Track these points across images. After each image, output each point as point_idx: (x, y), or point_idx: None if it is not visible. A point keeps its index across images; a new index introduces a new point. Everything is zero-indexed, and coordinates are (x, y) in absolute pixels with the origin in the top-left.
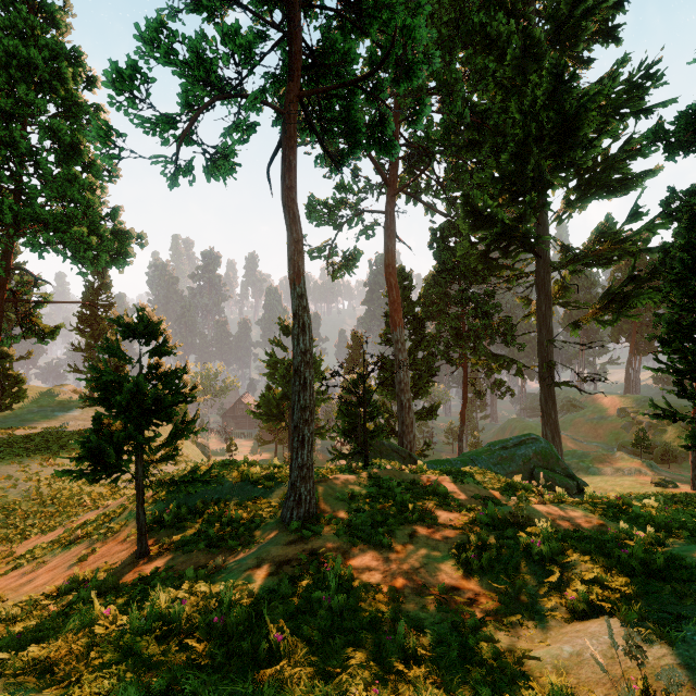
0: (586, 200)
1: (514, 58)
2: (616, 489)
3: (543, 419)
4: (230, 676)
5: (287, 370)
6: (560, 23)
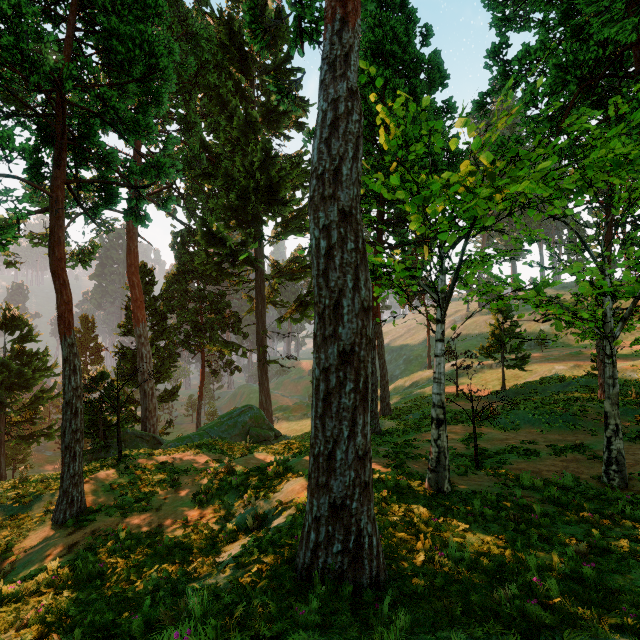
0: (287, 234)
1: (240, 124)
2: (302, 428)
3: (260, 388)
4: (81, 587)
5: None
6: (270, 110)
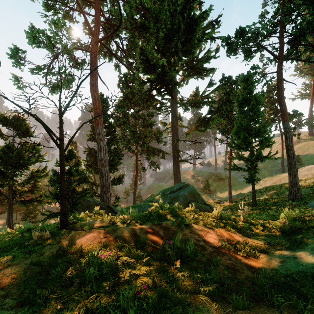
0: (191, 76)
1: None
2: None
3: (175, 178)
4: None
5: (5, 152)
6: None
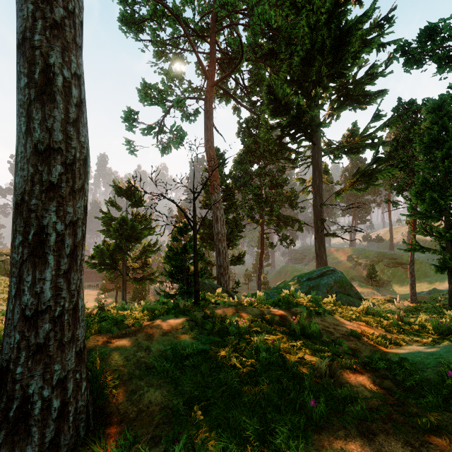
0: (344, 108)
1: None
2: None
3: (317, 260)
4: None
5: (120, 225)
6: None
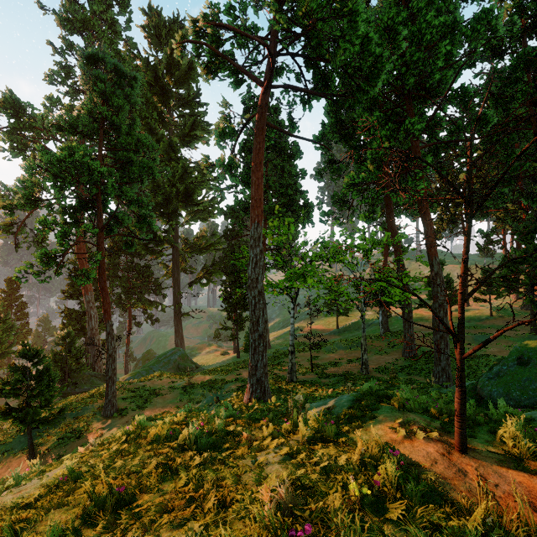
0: (195, 220)
1: (164, 147)
2: (207, 361)
3: (176, 334)
4: None
5: None
6: (185, 134)
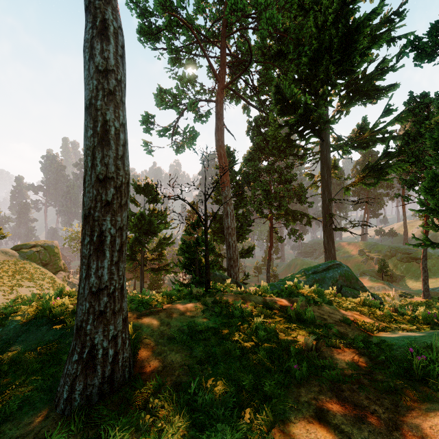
0: (353, 103)
1: None
2: None
3: (326, 254)
4: None
5: (139, 219)
6: None
